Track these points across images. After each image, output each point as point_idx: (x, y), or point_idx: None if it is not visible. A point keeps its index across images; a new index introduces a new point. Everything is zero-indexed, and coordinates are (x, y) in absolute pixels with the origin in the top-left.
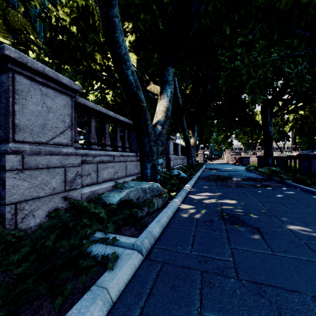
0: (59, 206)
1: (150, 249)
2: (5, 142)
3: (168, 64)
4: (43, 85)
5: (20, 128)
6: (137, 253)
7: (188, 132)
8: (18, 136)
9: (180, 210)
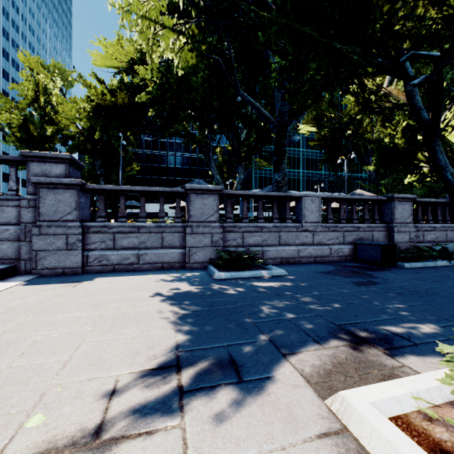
0: (407, 248)
1: None
2: (391, 223)
3: None
4: (401, 201)
5: (396, 218)
6: (447, 262)
7: None
8: (395, 221)
9: None
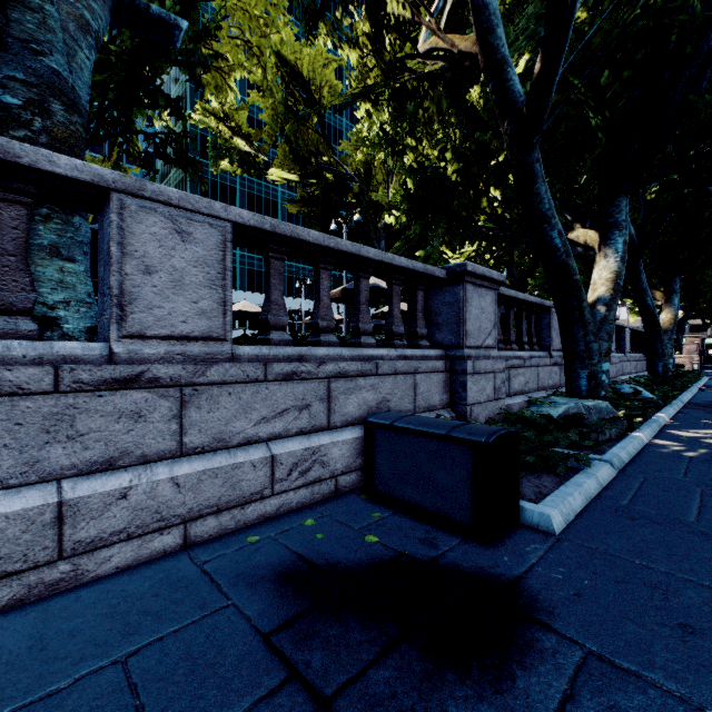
0: (491, 415)
1: (621, 469)
2: (458, 349)
3: (618, 194)
4: (479, 287)
5: (468, 334)
6: (609, 465)
7: (653, 295)
8: (467, 342)
9: (654, 445)
